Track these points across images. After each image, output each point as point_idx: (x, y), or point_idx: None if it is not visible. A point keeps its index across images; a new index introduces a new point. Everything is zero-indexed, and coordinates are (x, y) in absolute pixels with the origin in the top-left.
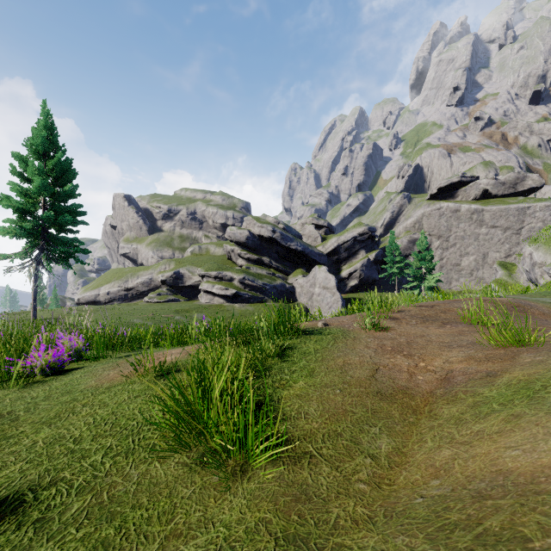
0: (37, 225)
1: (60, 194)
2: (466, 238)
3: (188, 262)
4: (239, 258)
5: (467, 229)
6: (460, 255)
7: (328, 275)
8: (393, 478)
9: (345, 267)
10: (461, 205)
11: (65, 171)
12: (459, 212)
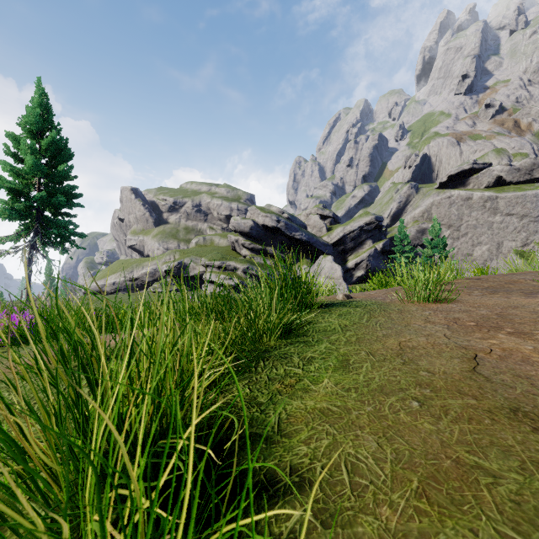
0: (30, 207)
1: (55, 174)
2: (478, 227)
3: (193, 252)
4: (243, 248)
5: (480, 217)
6: (472, 244)
7: (334, 265)
8: None
9: (351, 257)
10: (474, 192)
11: (60, 152)
12: (471, 200)
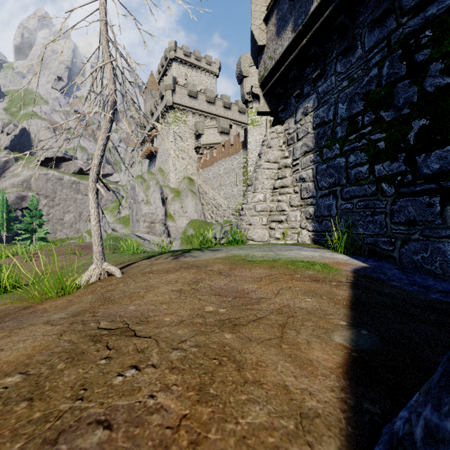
0: None
1: None
2: (68, 200)
3: None
4: None
5: (69, 194)
6: (63, 212)
7: None
8: None
9: None
10: (65, 175)
11: None
12: (63, 180)
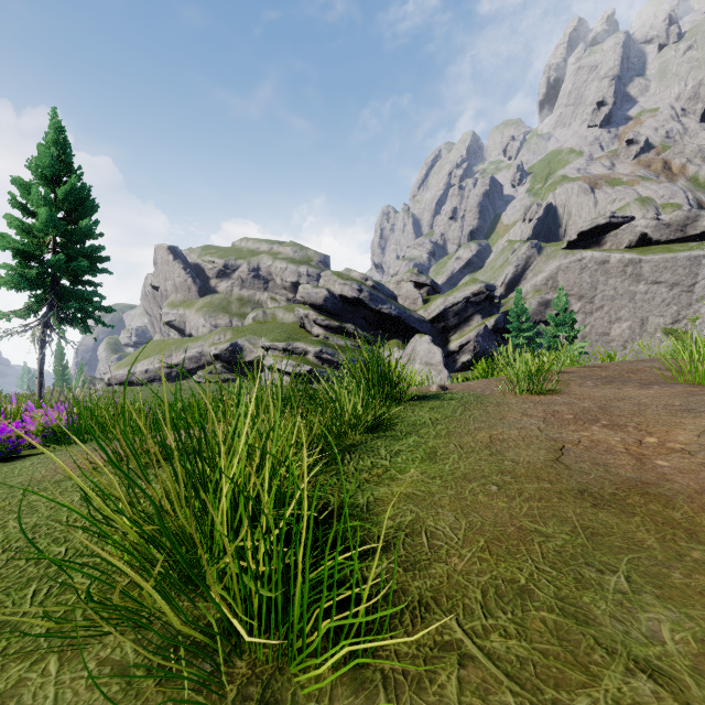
0: (43, 274)
1: (75, 232)
2: (617, 299)
3: (249, 331)
4: (315, 326)
5: (619, 286)
6: (609, 321)
7: (432, 348)
8: None
9: (455, 337)
10: (611, 254)
11: (81, 202)
12: (607, 263)
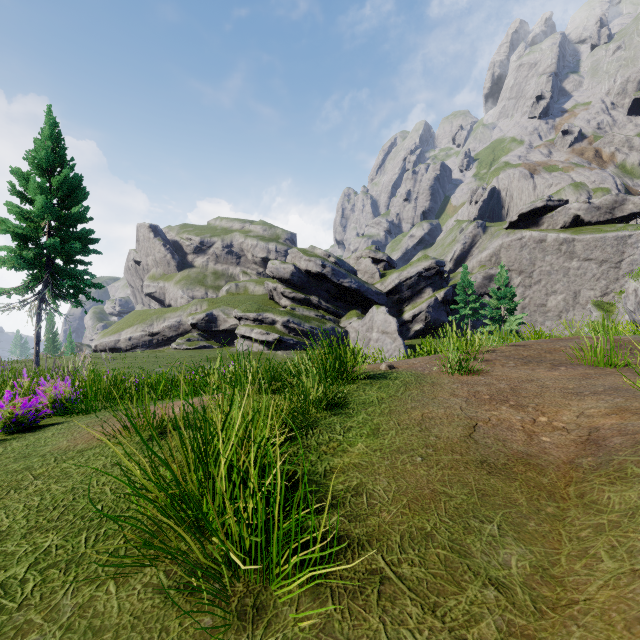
0: (40, 255)
1: (68, 217)
2: (553, 274)
3: (223, 302)
4: (283, 298)
5: (555, 263)
6: (545, 293)
7: (388, 318)
8: (551, 638)
9: (408, 308)
10: (548, 234)
11: (73, 190)
12: (544, 242)
